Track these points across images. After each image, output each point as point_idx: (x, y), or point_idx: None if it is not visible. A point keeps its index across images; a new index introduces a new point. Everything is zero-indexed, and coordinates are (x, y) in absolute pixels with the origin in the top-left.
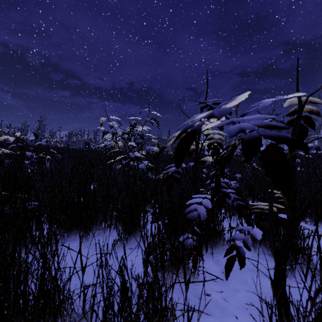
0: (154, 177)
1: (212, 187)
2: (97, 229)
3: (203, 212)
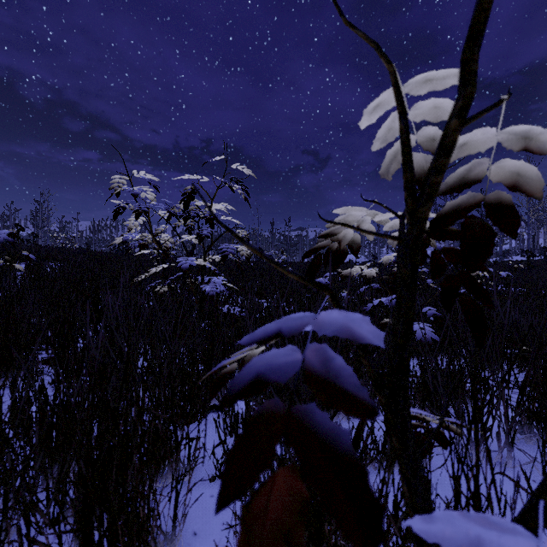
0: (239, 313)
1: None
2: None
3: None
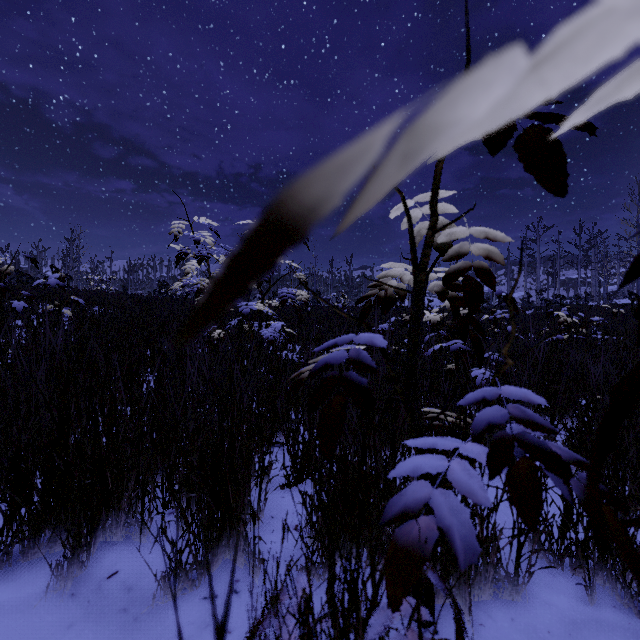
0: (298, 359)
1: (488, 425)
2: (122, 522)
3: (459, 524)
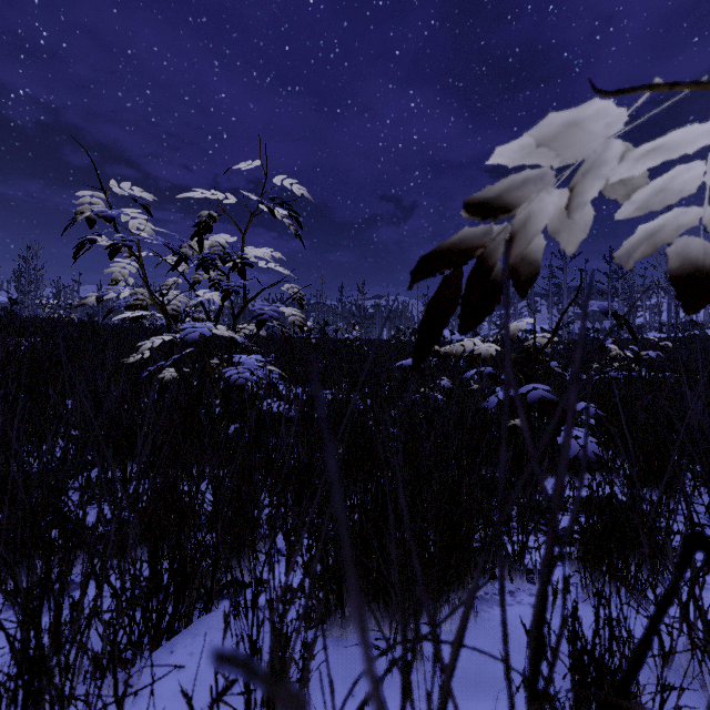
0: (288, 411)
1: None
2: None
3: None
